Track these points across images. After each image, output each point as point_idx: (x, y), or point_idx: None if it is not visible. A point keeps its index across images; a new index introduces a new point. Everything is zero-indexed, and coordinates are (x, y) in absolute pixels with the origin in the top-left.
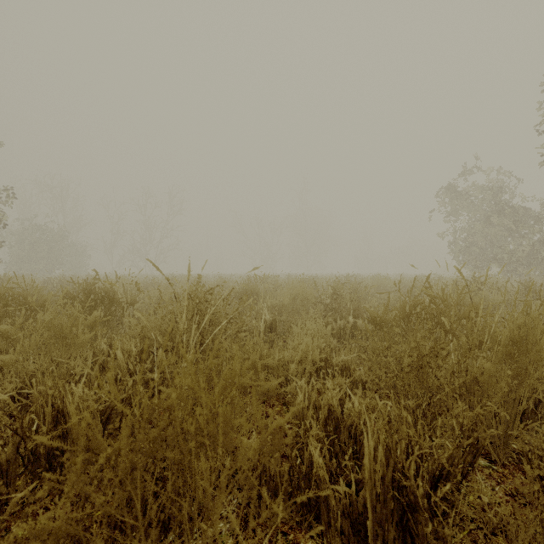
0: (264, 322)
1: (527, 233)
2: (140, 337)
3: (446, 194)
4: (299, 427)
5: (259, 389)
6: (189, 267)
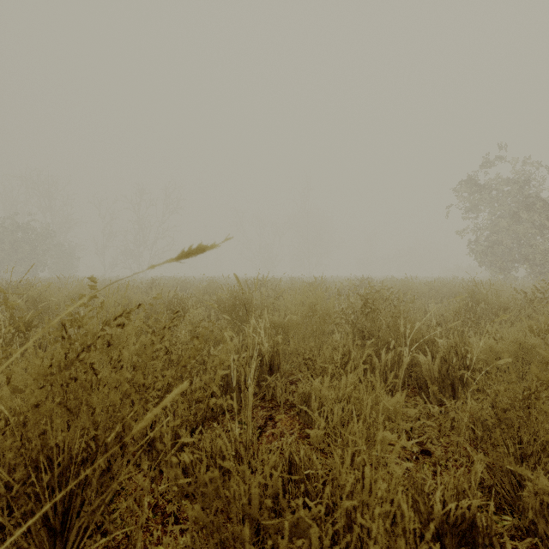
0: (260, 354)
1: None
2: None
3: (466, 187)
4: None
5: None
6: None
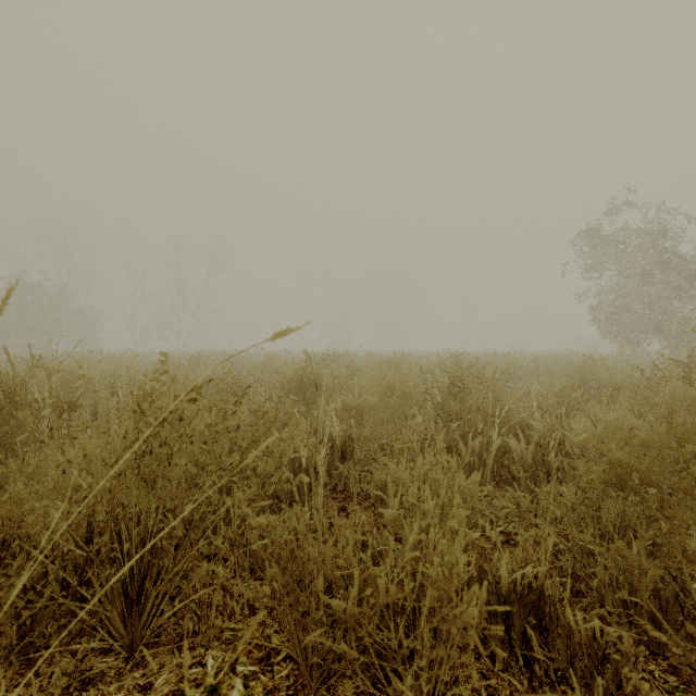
0: (331, 440)
1: None
2: None
3: (587, 240)
4: None
5: None
6: None
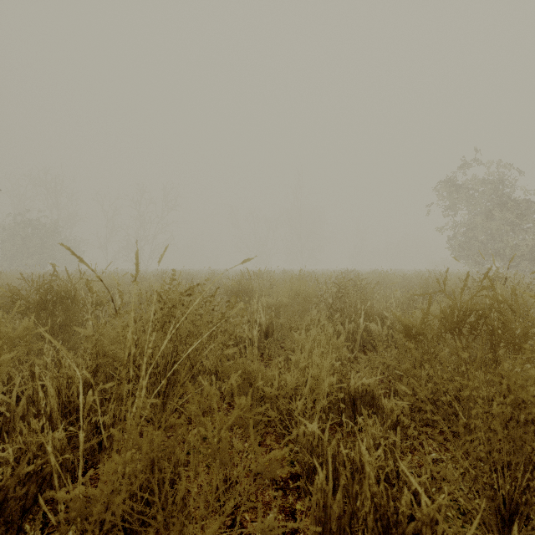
0: (259, 325)
1: (530, 227)
2: (92, 353)
3: (445, 187)
4: (319, 530)
5: (250, 468)
6: (137, 257)
